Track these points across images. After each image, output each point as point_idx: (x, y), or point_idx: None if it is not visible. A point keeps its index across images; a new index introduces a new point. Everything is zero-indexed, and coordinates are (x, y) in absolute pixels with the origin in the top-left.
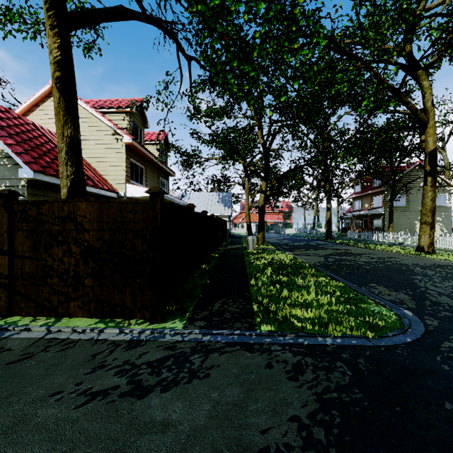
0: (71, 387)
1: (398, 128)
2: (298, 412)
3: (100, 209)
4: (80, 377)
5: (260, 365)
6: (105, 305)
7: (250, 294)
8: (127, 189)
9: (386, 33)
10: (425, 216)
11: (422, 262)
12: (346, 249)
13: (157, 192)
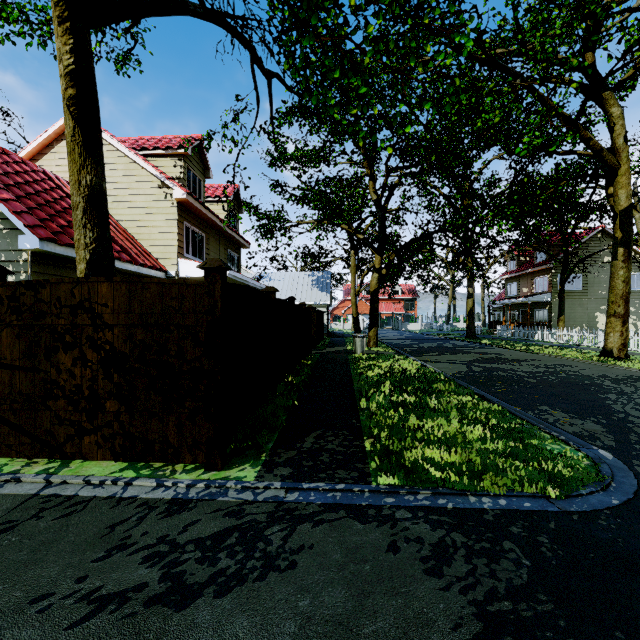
0: (67, 586)
1: (574, 177)
2: (447, 639)
3: (129, 293)
4: (85, 567)
5: (379, 546)
6: (137, 441)
7: (359, 423)
8: (179, 266)
9: (559, 34)
10: (615, 305)
11: (613, 373)
12: (497, 353)
13: (216, 266)
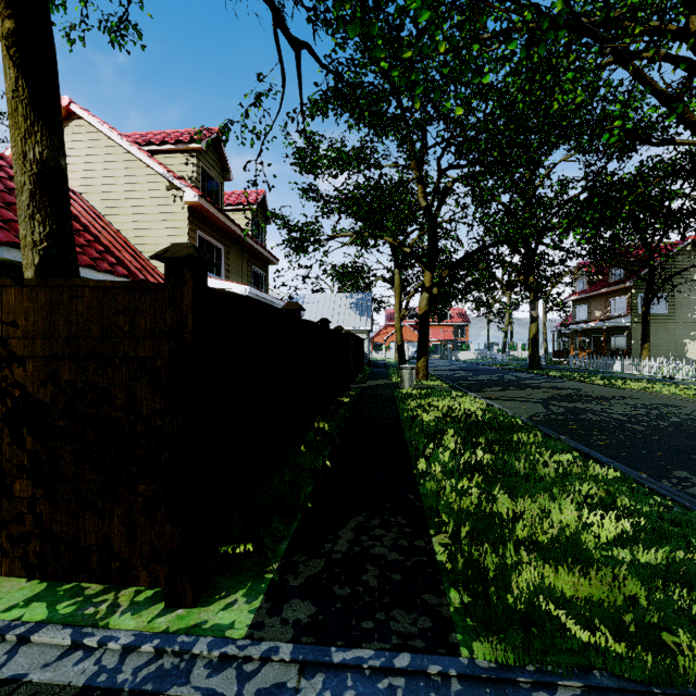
0: None
1: (671, 173)
2: None
3: (50, 304)
4: None
5: None
6: (63, 547)
7: (419, 501)
8: None
9: None
10: None
11: None
12: (574, 388)
13: (182, 255)
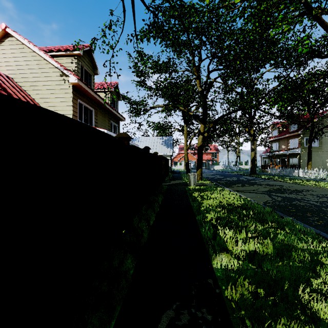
0: None
1: None
2: None
3: None
4: None
5: None
6: None
7: (218, 287)
8: None
9: None
10: None
11: None
12: (279, 185)
13: None
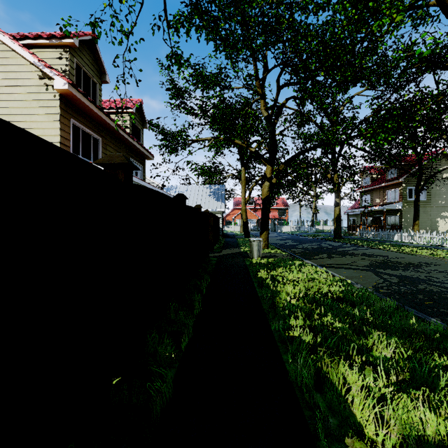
0: None
1: None
2: None
3: None
4: None
5: None
6: None
7: None
8: None
9: None
10: None
11: None
12: (381, 255)
13: None
